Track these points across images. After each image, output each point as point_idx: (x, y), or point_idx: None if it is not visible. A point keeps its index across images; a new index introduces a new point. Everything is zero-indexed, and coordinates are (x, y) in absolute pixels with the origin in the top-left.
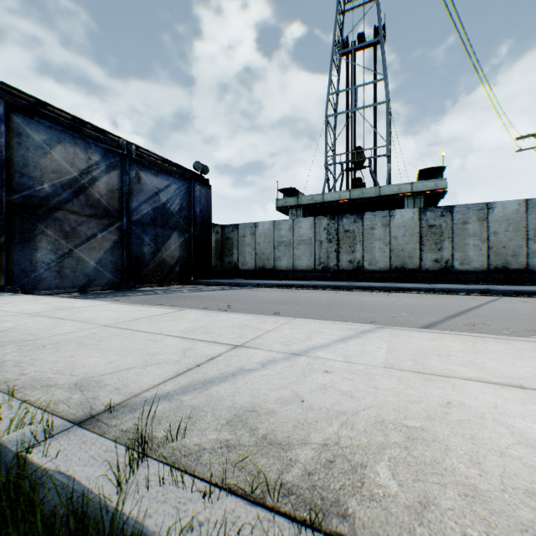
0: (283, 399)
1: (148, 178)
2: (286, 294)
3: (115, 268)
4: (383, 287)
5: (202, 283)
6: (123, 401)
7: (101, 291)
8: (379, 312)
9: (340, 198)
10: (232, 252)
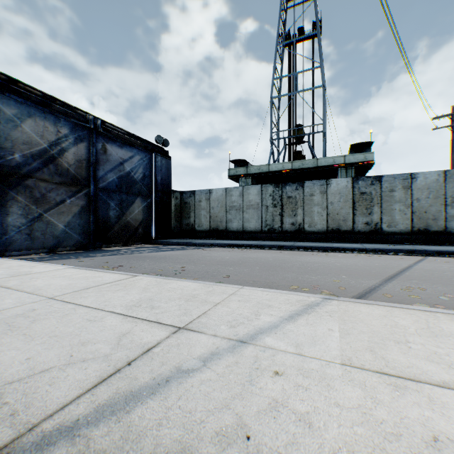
0: (223, 432)
1: (114, 150)
2: (236, 254)
3: (82, 230)
4: (321, 247)
5: (162, 243)
6: (9, 442)
7: (70, 251)
8: (321, 275)
9: (283, 168)
10: (189, 215)
